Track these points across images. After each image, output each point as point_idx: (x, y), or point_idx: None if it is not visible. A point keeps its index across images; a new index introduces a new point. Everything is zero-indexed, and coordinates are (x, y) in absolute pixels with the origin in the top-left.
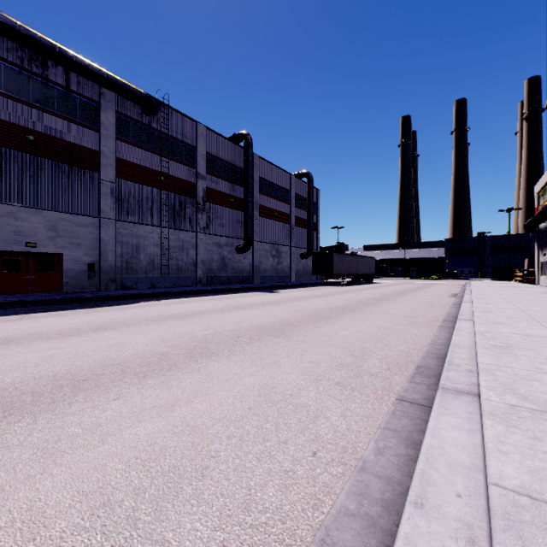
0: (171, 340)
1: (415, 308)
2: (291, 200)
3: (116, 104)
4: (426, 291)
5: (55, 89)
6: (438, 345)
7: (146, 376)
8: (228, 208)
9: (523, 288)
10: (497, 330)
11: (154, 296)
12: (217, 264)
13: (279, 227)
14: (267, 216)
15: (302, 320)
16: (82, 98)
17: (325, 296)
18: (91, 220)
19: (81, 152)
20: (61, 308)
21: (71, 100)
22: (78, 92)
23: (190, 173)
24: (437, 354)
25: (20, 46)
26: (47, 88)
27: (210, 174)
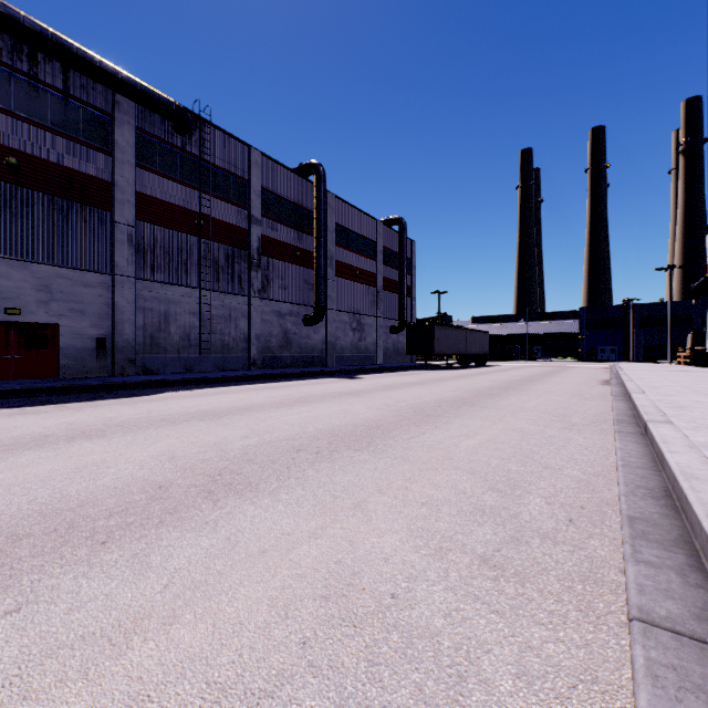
0: (185, 457)
1: (562, 402)
2: (377, 255)
3: (136, 118)
4: (564, 376)
5: (48, 93)
6: (638, 469)
7: (108, 540)
8: (293, 265)
9: (697, 372)
10: None
11: (186, 383)
12: (277, 340)
13: (362, 291)
14: (345, 276)
15: (399, 421)
16: (87, 108)
17: (426, 383)
18: (100, 278)
19: (86, 183)
20: (43, 402)
21: (71, 110)
22: (81, 99)
23: (240, 215)
24: (646, 488)
25: None
26: (36, 92)
27: (268, 218)
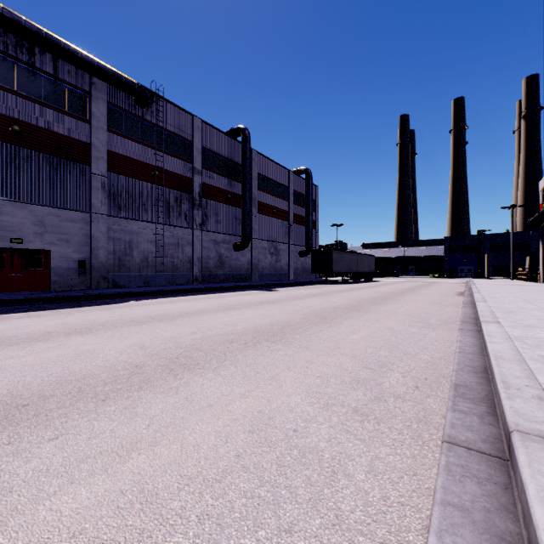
0: (151, 347)
1: (425, 308)
2: (289, 197)
3: (108, 95)
4: (430, 289)
5: (42, 77)
6: (469, 354)
7: (107, 399)
8: (225, 205)
9: (530, 286)
10: (535, 335)
11: (146, 294)
12: (214, 262)
13: (278, 224)
14: (265, 213)
15: (304, 322)
16: (71, 88)
17: (325, 294)
18: (81, 216)
19: (70, 144)
20: (42, 308)
21: (60, 89)
22: (67, 81)
23: (185, 167)
24: (472, 366)
25: (5, 31)
26: (34, 76)
27: (207, 169)
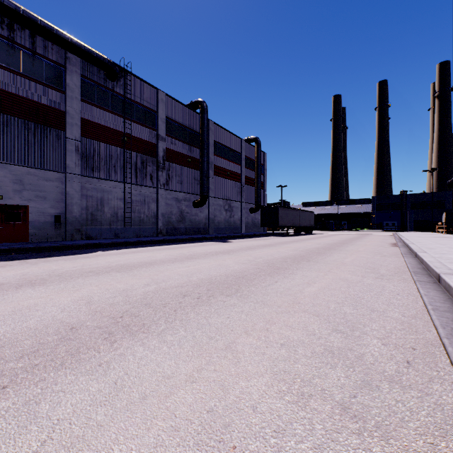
0: (99, 301)
1: (369, 258)
2: (241, 161)
3: (81, 69)
4: (365, 240)
5: (21, 51)
6: (446, 312)
7: (9, 385)
8: (186, 167)
9: None
10: None
11: (114, 245)
12: (176, 217)
13: (231, 185)
14: (220, 175)
15: (258, 272)
16: (48, 61)
17: (274, 245)
18: (56, 175)
19: (47, 111)
20: (12, 258)
21: (37, 62)
22: (44, 55)
23: (151, 134)
24: None
25: None
26: (13, 50)
27: (170, 136)
